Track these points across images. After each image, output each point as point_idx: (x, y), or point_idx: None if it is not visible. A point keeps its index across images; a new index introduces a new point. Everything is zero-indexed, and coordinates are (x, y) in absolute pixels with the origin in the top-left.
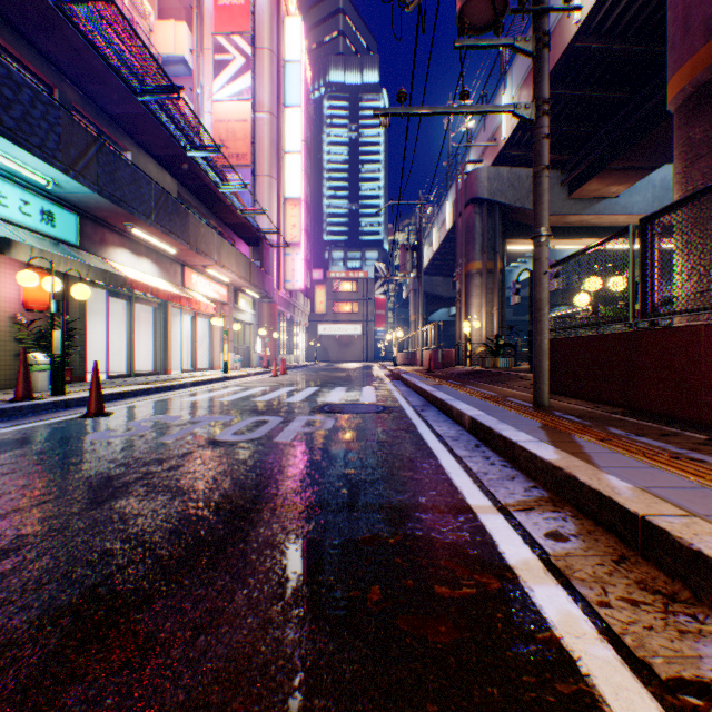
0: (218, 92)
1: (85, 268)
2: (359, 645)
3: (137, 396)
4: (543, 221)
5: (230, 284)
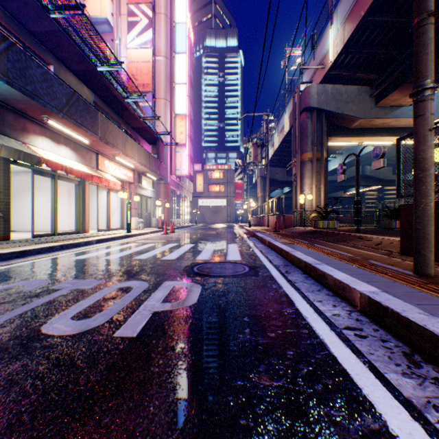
0: (130, 43)
1: None
2: None
3: (40, 253)
4: (428, 73)
5: (135, 169)
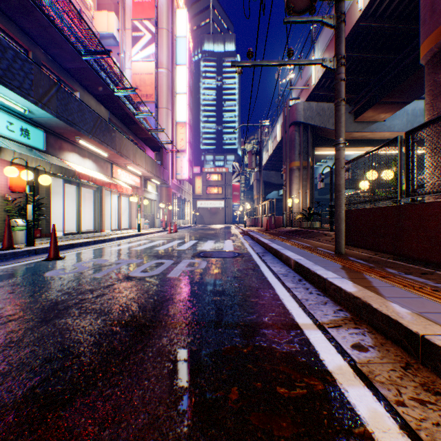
0: (135, 56)
1: (48, 165)
2: (223, 439)
3: (82, 246)
4: (341, 134)
5: (142, 175)
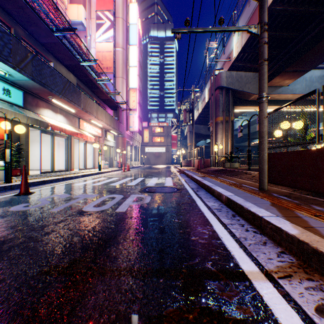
0: (98, 38)
1: (25, 118)
2: None
3: (52, 182)
4: (264, 89)
5: (103, 127)
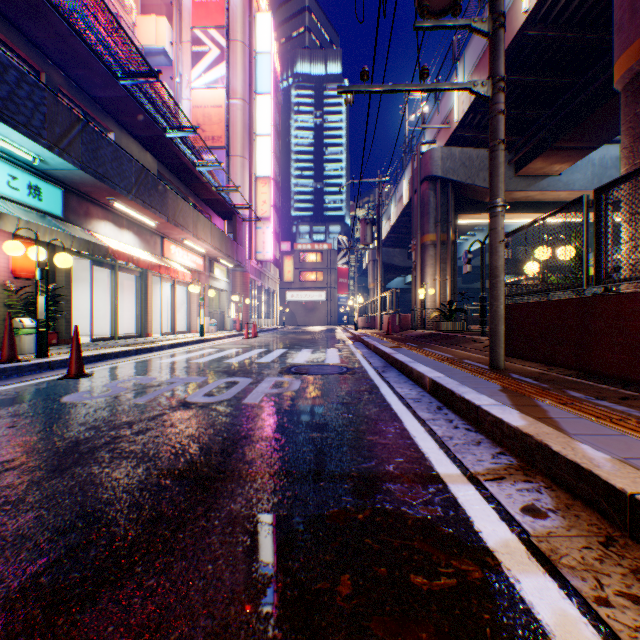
0: (195, 81)
1: (69, 239)
2: None
3: (118, 358)
4: (499, 193)
5: (206, 254)
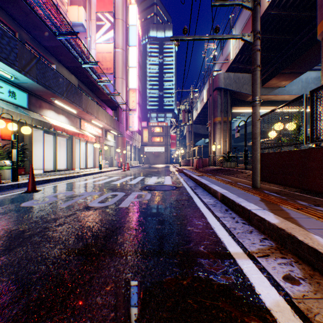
0: (98, 39)
1: (30, 119)
2: None
3: (55, 181)
4: (257, 93)
5: (103, 128)
